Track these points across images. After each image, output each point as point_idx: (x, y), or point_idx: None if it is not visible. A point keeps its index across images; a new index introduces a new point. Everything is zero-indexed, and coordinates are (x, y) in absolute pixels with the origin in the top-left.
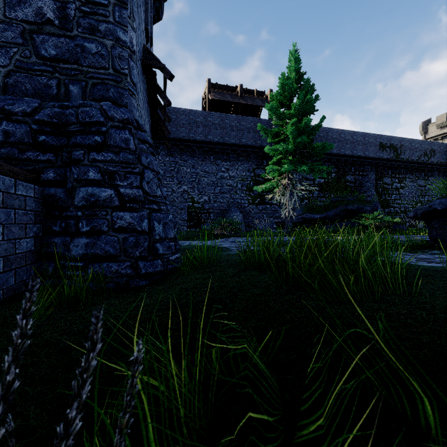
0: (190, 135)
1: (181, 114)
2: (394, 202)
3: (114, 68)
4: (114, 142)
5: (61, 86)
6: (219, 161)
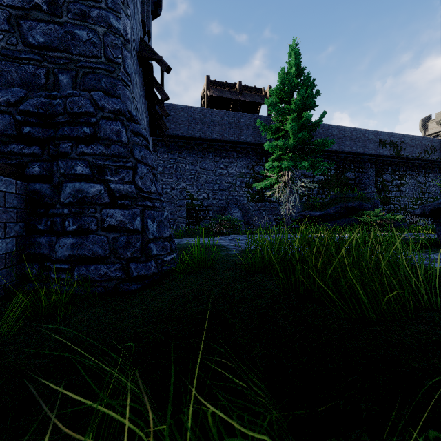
0: (189, 132)
1: (180, 111)
2: (394, 199)
3: (106, 56)
4: (105, 134)
5: (50, 75)
6: (218, 158)
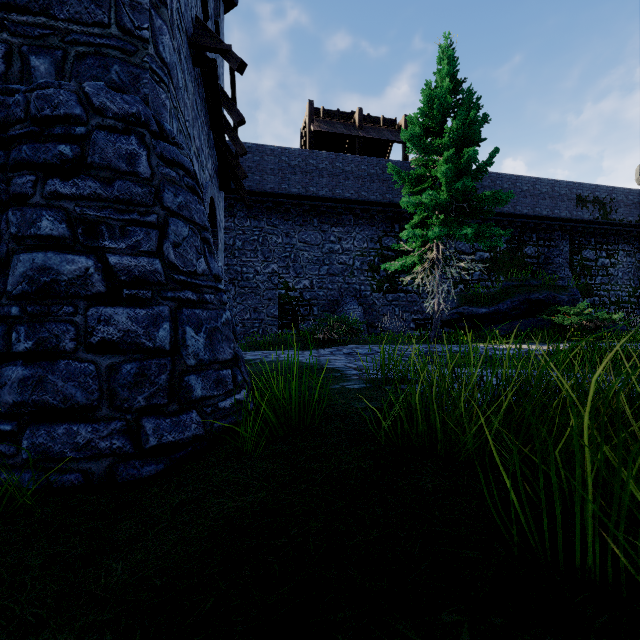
0: (282, 187)
1: (268, 154)
2: (599, 287)
3: (120, 24)
4: (103, 157)
5: (14, 57)
6: (327, 226)
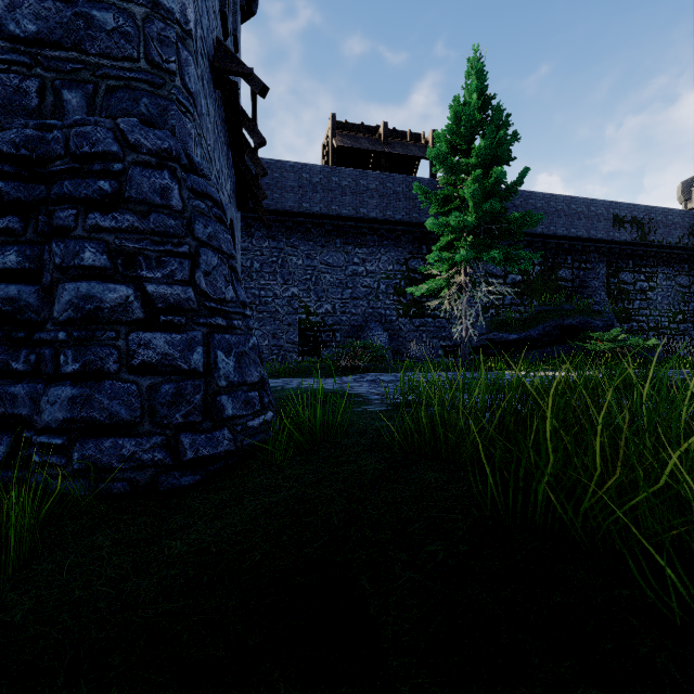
0: (302, 206)
1: (288, 171)
2: (638, 312)
3: (149, 58)
4: (139, 192)
5: (47, 91)
6: (350, 247)
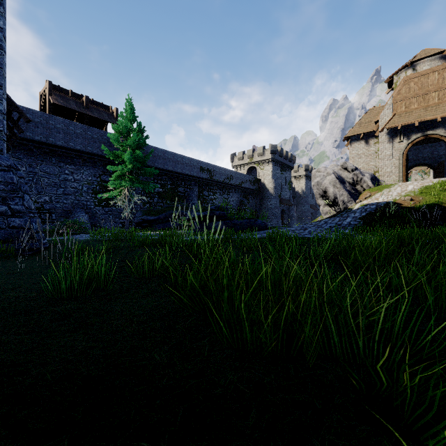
0: (26, 134)
1: None
2: None
3: None
4: (5, 179)
5: None
6: (63, 164)
